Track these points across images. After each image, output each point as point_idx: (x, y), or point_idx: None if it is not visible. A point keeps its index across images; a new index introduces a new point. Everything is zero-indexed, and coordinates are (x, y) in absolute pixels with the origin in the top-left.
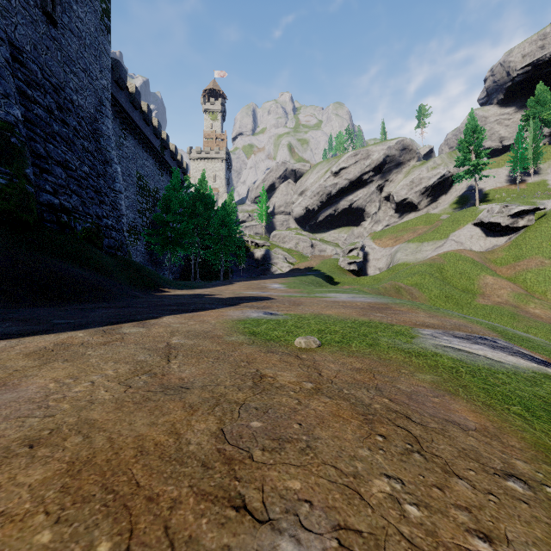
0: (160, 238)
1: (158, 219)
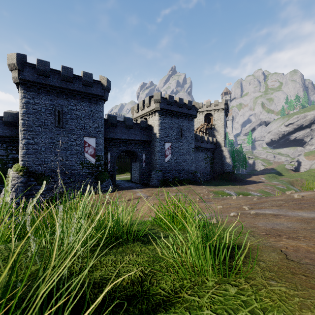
0: None
1: None
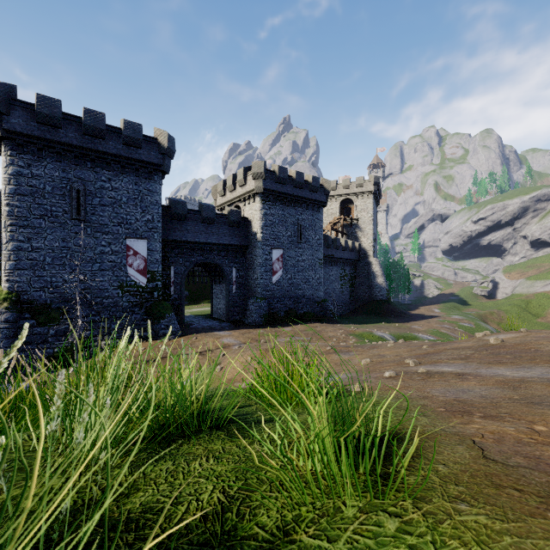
0: None
1: None
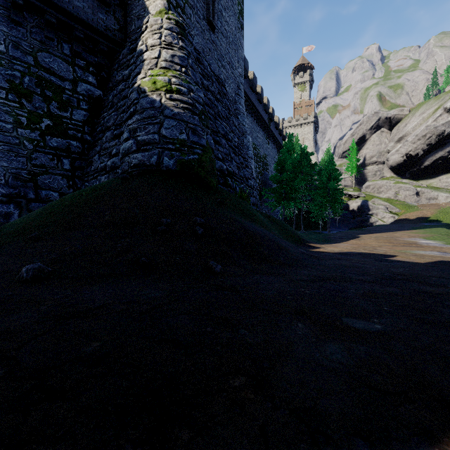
0: (277, 195)
1: (274, 179)
